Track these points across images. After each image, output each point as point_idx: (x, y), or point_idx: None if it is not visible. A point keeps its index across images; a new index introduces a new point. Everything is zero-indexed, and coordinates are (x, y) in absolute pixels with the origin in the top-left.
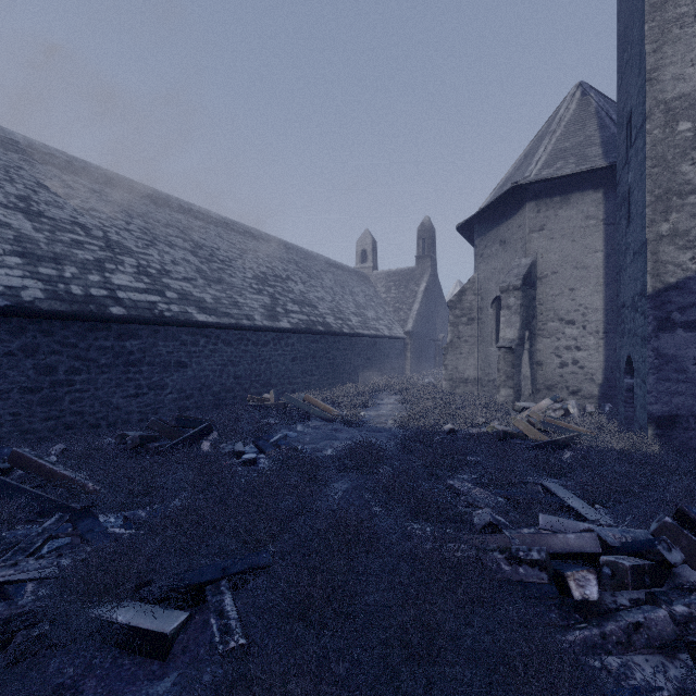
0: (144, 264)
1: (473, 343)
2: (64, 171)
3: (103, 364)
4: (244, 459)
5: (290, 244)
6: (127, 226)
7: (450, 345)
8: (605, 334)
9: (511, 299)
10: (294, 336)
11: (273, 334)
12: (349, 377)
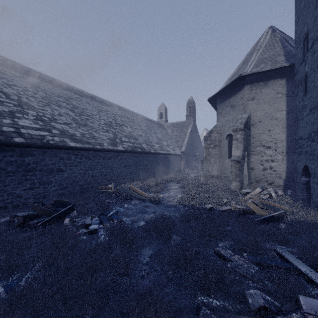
0: (41, 115)
1: (216, 157)
2: (0, 65)
3: (10, 171)
4: (89, 230)
5: (125, 108)
6: (34, 95)
7: (205, 158)
8: (286, 153)
9: (238, 135)
10: (125, 154)
11: (114, 153)
12: (154, 175)
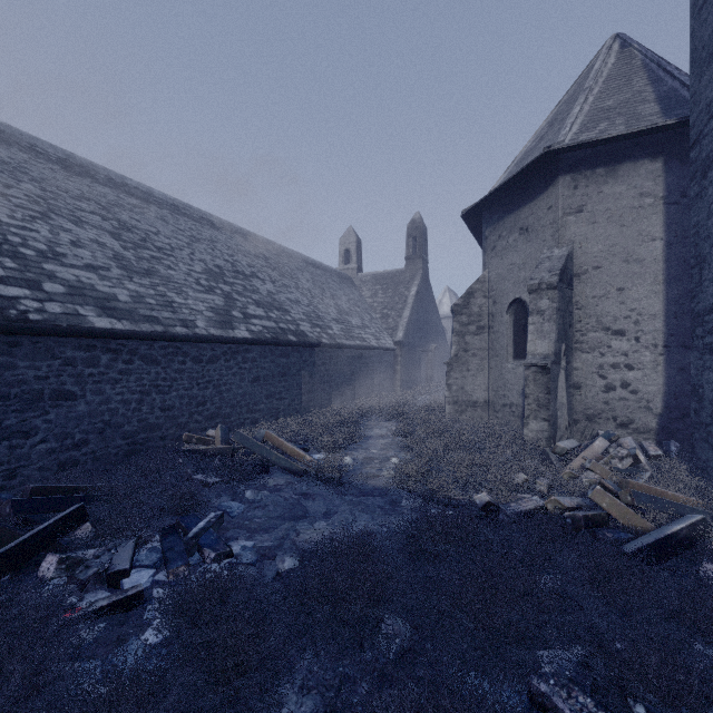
0: (14, 241)
1: (483, 357)
2: None
3: None
4: (116, 596)
5: (260, 237)
6: (4, 190)
7: (455, 359)
8: (666, 348)
9: (544, 301)
10: (255, 349)
11: (224, 346)
12: (329, 398)
